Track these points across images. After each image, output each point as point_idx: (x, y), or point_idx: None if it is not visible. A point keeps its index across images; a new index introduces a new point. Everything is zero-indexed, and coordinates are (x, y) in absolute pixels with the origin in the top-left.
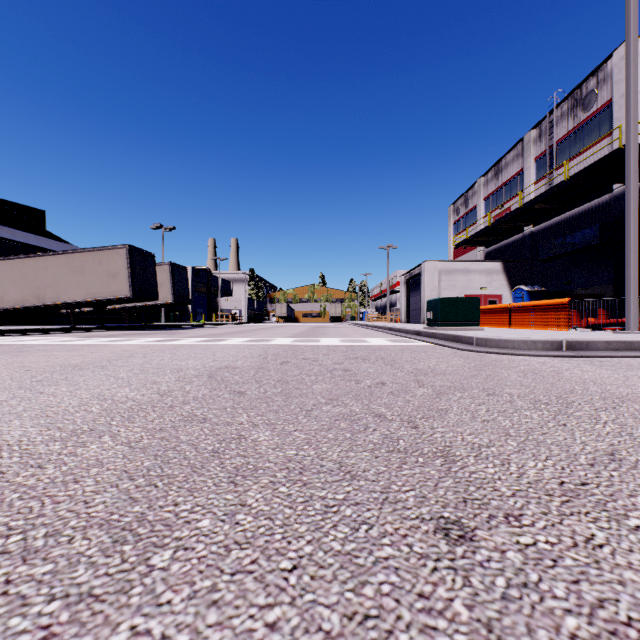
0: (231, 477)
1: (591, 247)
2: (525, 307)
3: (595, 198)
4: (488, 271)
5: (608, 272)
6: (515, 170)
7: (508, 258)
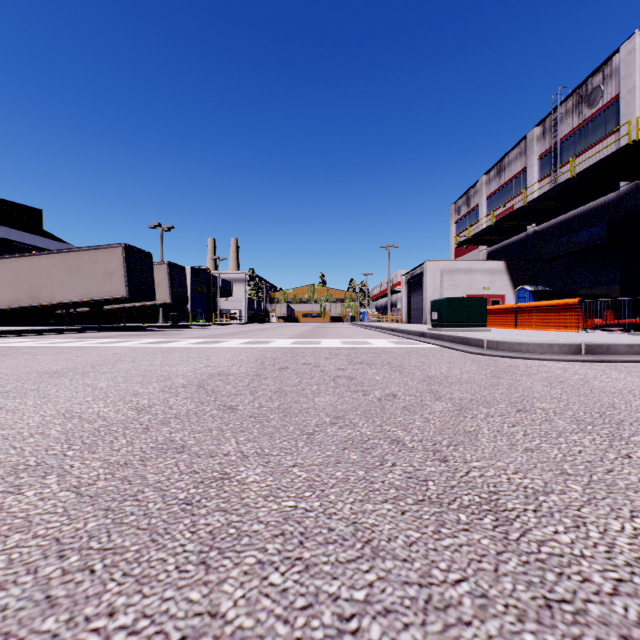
0: (203, 552)
1: (597, 246)
2: (532, 307)
3: (601, 196)
4: (491, 271)
5: (614, 272)
6: (518, 168)
7: (511, 258)
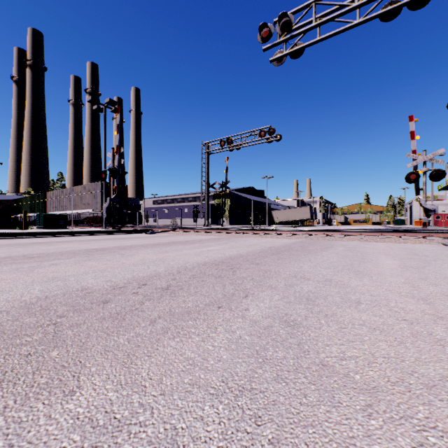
0: None
1: None
2: None
3: None
4: (446, 204)
5: None
6: None
7: None
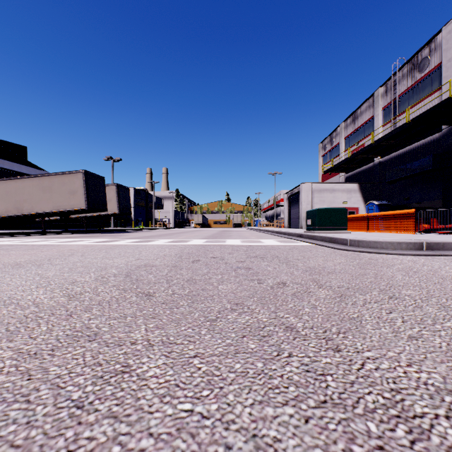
0: None
1: (425, 172)
2: (380, 216)
3: (428, 136)
4: (348, 190)
5: (438, 190)
6: (367, 117)
7: (362, 181)
